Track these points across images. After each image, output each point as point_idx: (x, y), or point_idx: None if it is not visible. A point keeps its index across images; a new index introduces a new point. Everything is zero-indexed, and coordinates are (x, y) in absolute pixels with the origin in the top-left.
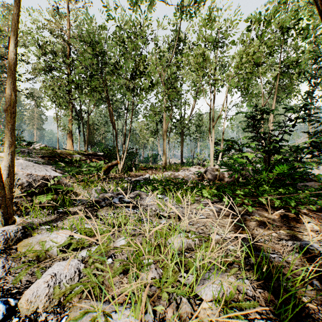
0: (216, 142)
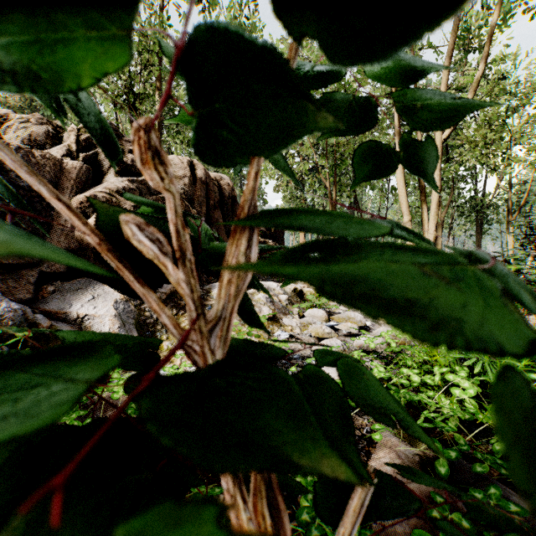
0: (521, 243)
